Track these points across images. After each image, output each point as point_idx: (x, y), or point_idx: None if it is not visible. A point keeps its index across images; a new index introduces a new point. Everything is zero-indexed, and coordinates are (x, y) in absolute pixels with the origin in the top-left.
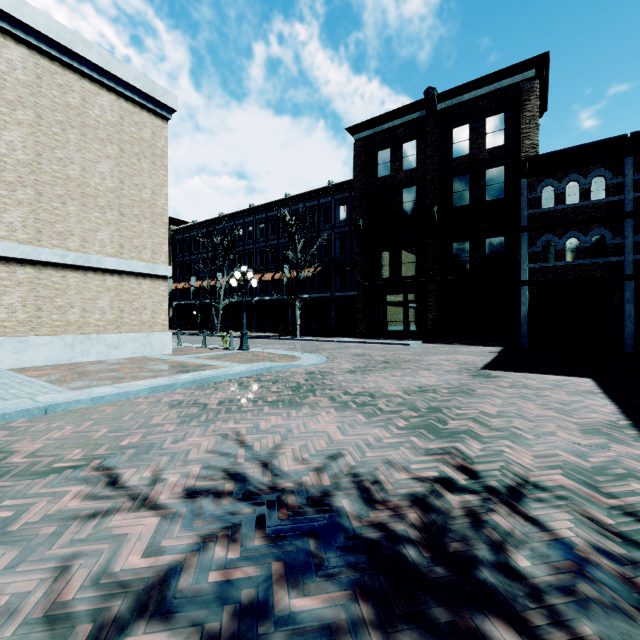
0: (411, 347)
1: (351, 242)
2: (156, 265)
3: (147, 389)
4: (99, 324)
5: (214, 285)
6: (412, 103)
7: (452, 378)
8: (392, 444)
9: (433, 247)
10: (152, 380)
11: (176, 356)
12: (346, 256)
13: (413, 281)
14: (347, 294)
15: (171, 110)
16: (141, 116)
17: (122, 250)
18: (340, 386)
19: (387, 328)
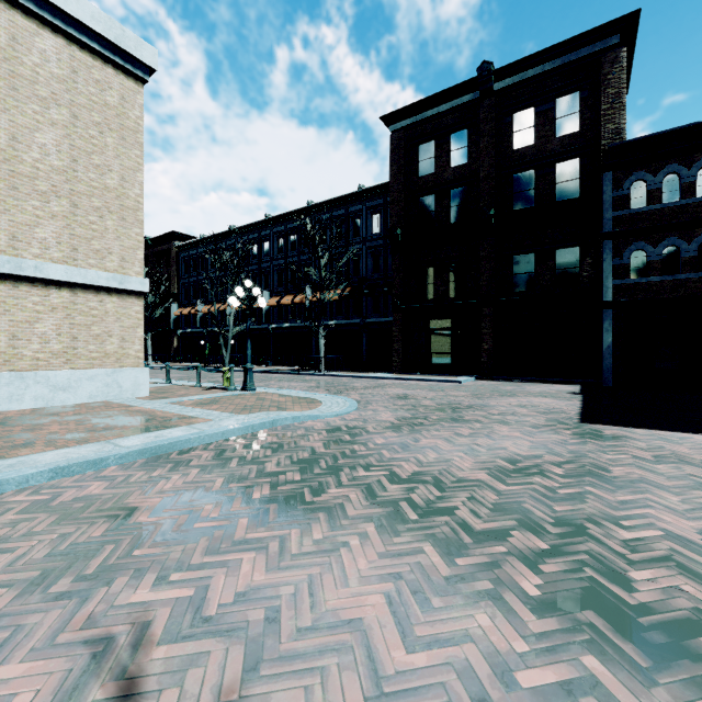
0: (464, 385)
1: (386, 258)
2: (126, 277)
3: (45, 472)
4: (38, 357)
5: (222, 309)
6: (462, 83)
7: (551, 440)
8: (549, 701)
9: (489, 261)
10: (72, 450)
11: (150, 401)
12: (380, 275)
13: (463, 303)
14: (381, 320)
15: (148, 69)
16: (104, 73)
17: (75, 254)
18: (381, 459)
19: (431, 361)
